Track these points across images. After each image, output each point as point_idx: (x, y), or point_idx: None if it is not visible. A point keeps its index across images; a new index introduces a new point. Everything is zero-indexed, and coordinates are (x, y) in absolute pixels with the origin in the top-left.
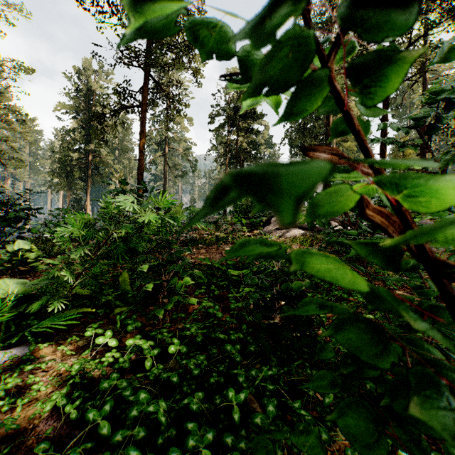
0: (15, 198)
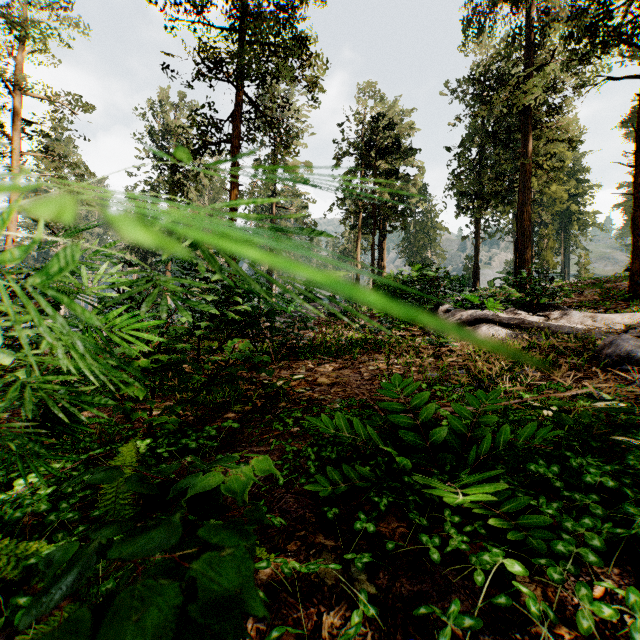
0: None
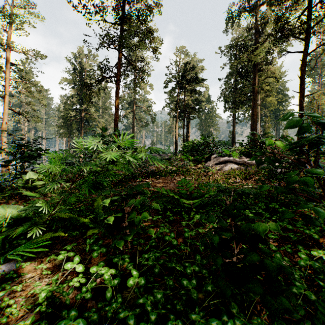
0: (31, 142)
